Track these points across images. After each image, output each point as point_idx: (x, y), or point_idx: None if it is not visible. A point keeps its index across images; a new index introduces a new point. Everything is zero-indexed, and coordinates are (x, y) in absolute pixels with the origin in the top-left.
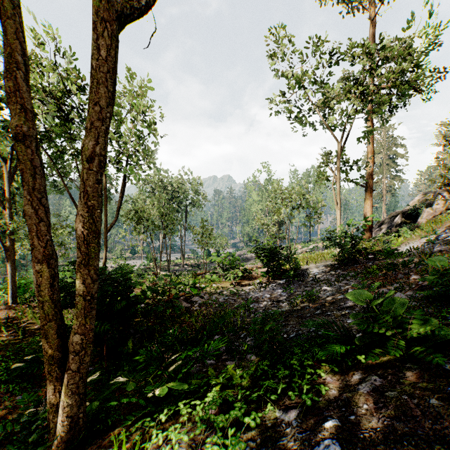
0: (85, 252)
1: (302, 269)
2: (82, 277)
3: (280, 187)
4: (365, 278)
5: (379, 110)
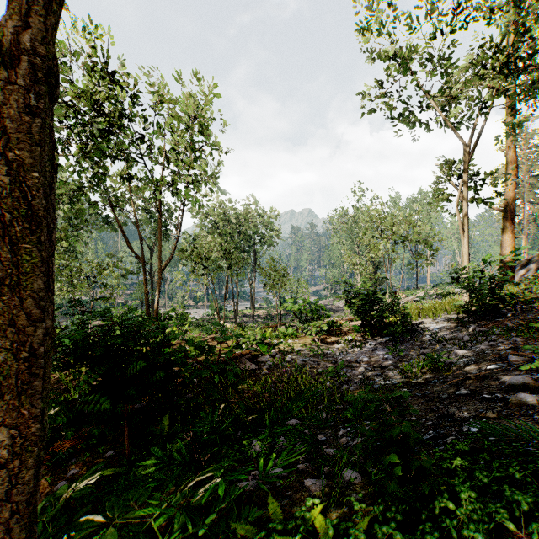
0: (11, 260)
1: (413, 323)
2: (9, 312)
3: (379, 214)
4: (526, 337)
5: (532, 94)
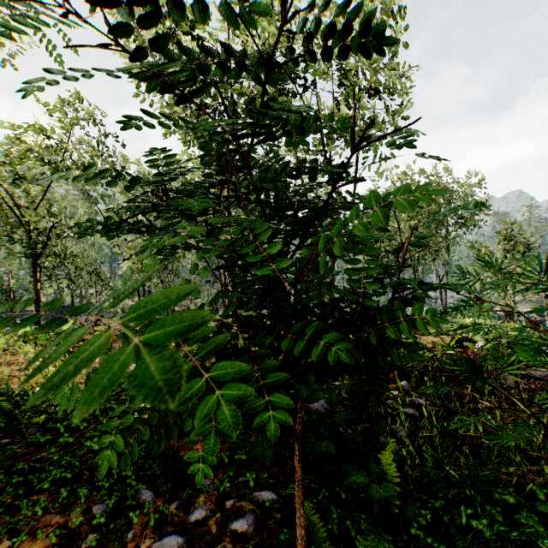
0: None
1: None
2: None
3: None
4: None
5: None
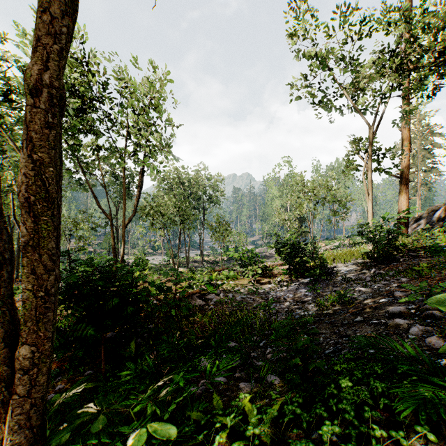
0: (33, 228)
1: (329, 267)
2: (31, 264)
3: (303, 179)
4: (411, 278)
5: (420, 87)
